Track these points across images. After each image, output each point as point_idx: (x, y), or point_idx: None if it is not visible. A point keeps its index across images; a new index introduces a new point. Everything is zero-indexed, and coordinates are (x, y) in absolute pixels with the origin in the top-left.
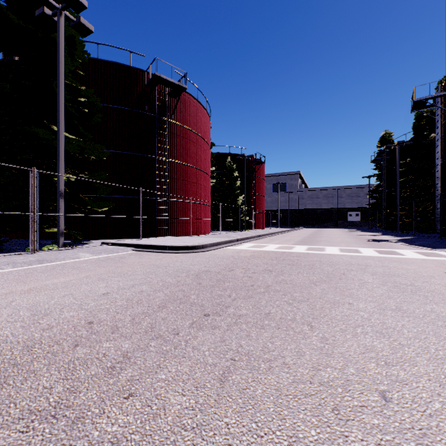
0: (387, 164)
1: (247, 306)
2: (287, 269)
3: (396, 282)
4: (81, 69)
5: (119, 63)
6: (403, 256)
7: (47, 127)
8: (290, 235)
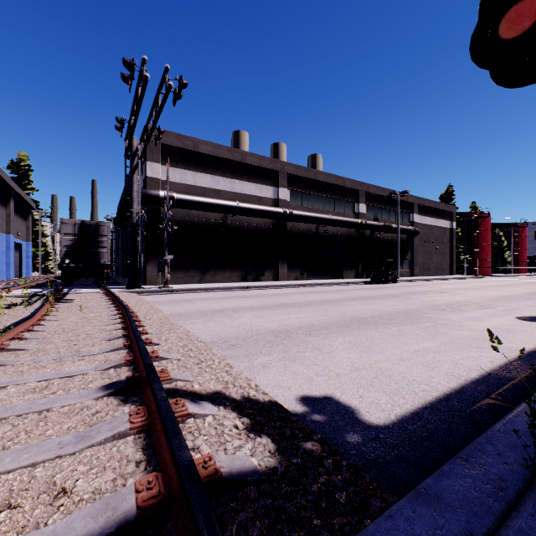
0: None
1: (530, 278)
2: None
3: None
4: None
5: (459, 212)
6: None
7: None
8: None
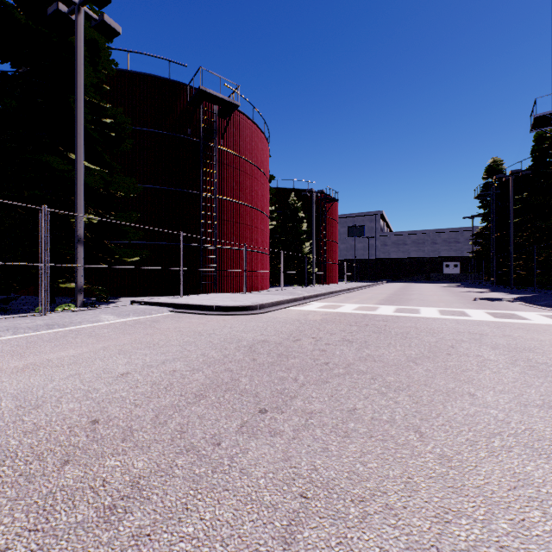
0: (497, 200)
1: (321, 398)
2: (372, 339)
3: (530, 360)
4: (108, 84)
5: (155, 76)
6: (528, 320)
7: (64, 156)
8: (370, 291)
